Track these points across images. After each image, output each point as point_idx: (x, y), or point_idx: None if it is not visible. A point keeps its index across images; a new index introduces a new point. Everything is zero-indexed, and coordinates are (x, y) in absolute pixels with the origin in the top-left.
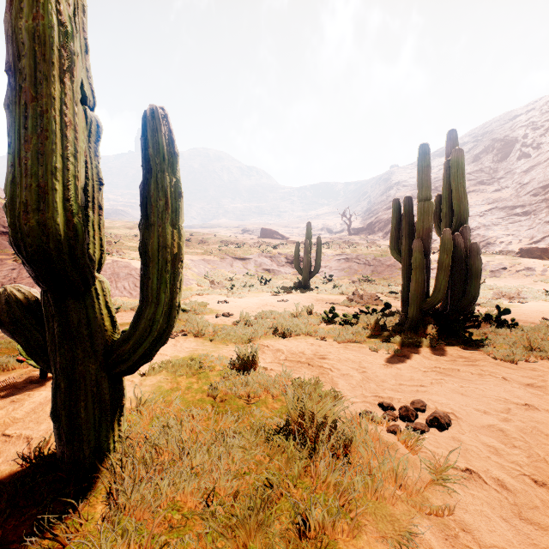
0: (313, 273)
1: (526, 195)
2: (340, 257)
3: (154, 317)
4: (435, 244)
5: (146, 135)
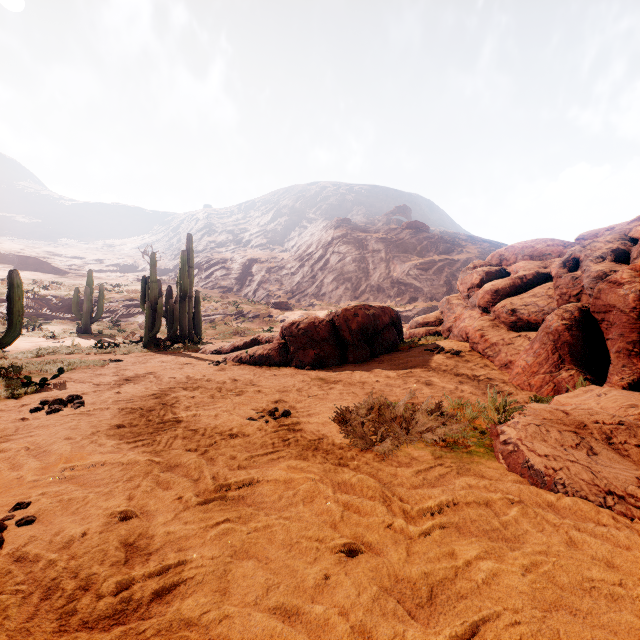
0: (95, 318)
1: (297, 259)
2: (131, 303)
3: (16, 331)
4: (232, 292)
5: (11, 278)
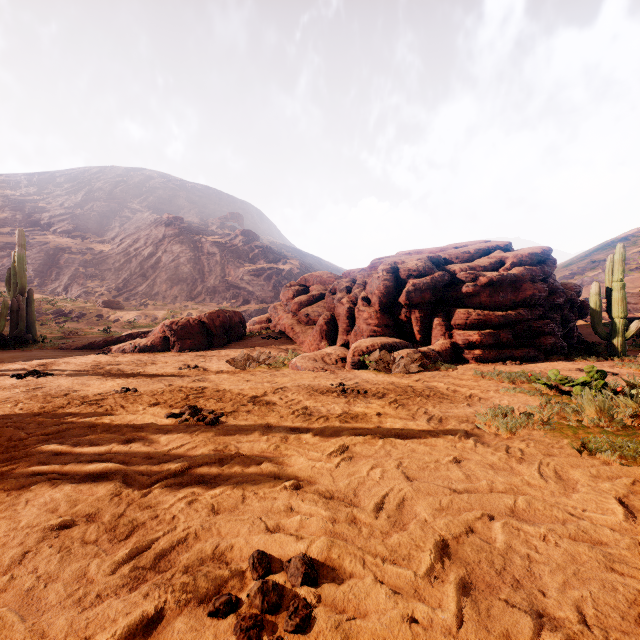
0: None
1: (121, 253)
2: None
3: None
4: (32, 287)
5: None
